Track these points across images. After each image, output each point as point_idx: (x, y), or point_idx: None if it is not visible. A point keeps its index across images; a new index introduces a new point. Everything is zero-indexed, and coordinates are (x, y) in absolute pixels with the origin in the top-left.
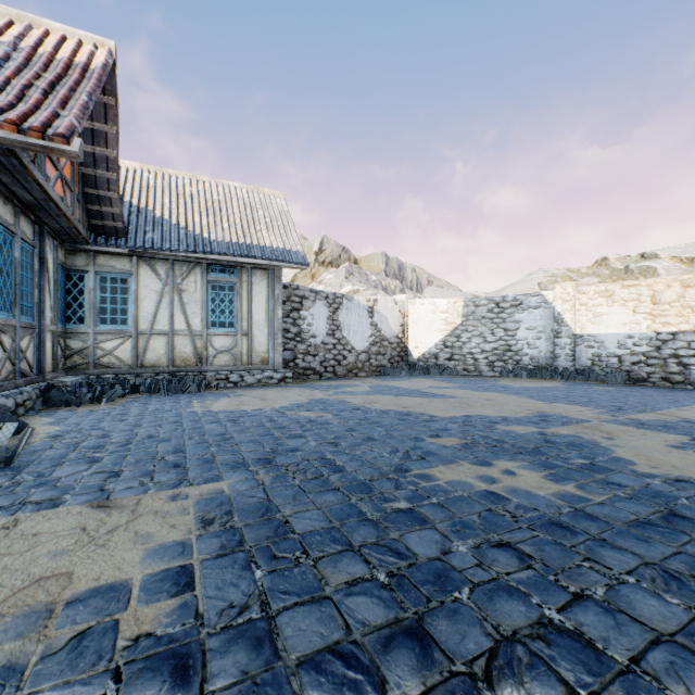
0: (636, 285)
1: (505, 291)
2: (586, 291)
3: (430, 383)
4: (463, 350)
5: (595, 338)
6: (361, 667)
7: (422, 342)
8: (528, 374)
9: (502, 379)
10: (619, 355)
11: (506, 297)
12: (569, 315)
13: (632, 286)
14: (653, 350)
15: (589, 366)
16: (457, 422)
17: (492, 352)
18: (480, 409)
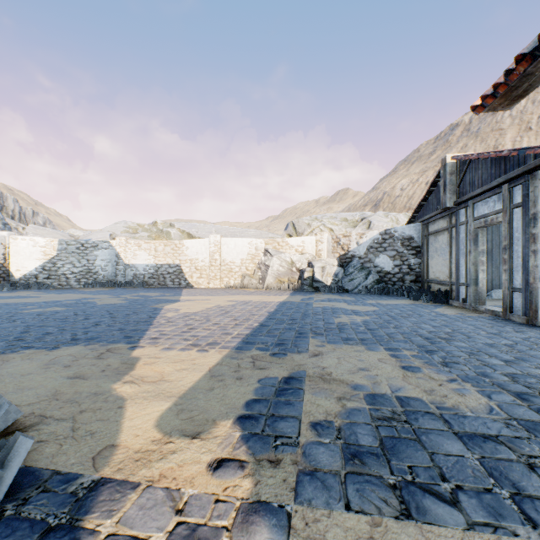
0: (150, 242)
1: (92, 236)
2: (131, 243)
3: (30, 293)
4: (58, 272)
5: (135, 266)
6: (2, 323)
7: (25, 267)
8: (101, 285)
9: (84, 288)
10: (144, 274)
11: (89, 241)
12: (123, 254)
13: (149, 243)
14: (156, 271)
15: (132, 280)
16: (40, 303)
17: (80, 273)
18: (56, 299)
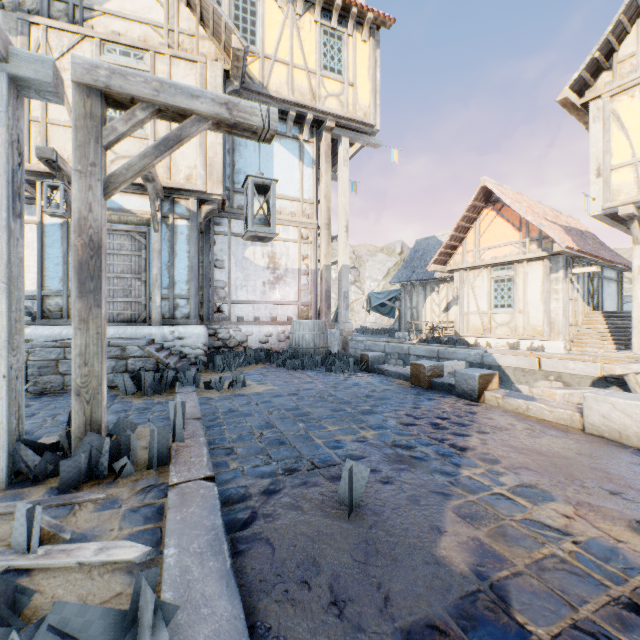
0: None
1: None
2: None
3: None
4: None
5: None
6: None
7: None
8: None
9: None
10: None
11: None
12: None
13: None
14: None
15: None
16: None
17: None
18: None
